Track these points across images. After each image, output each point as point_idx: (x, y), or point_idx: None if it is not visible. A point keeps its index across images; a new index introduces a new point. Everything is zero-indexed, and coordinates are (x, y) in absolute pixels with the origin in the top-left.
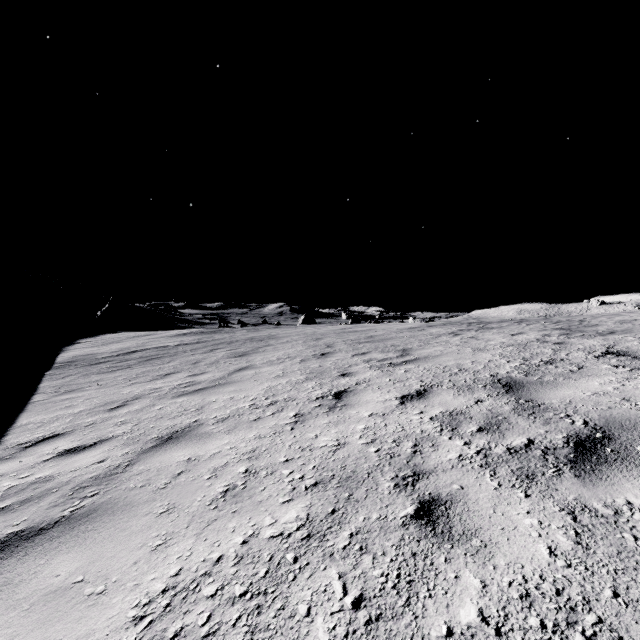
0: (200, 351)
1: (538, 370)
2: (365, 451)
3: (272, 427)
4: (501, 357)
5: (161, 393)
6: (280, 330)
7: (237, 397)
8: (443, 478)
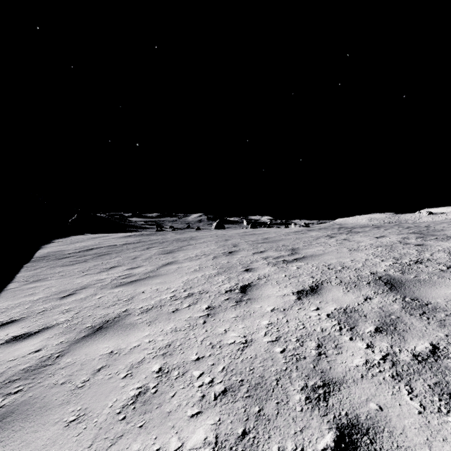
0: (139, 249)
1: (411, 269)
2: (271, 351)
3: (187, 320)
4: (375, 256)
5: (104, 283)
6: (199, 233)
7: (161, 289)
8: (356, 392)
